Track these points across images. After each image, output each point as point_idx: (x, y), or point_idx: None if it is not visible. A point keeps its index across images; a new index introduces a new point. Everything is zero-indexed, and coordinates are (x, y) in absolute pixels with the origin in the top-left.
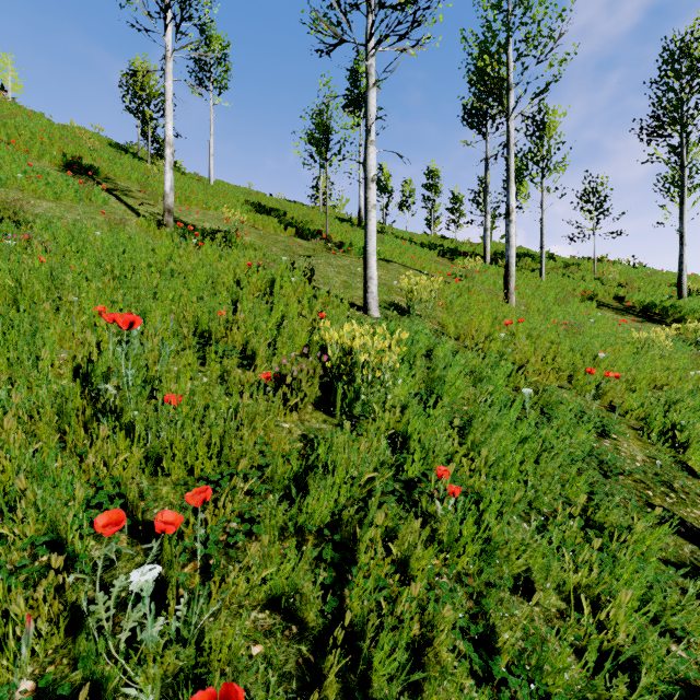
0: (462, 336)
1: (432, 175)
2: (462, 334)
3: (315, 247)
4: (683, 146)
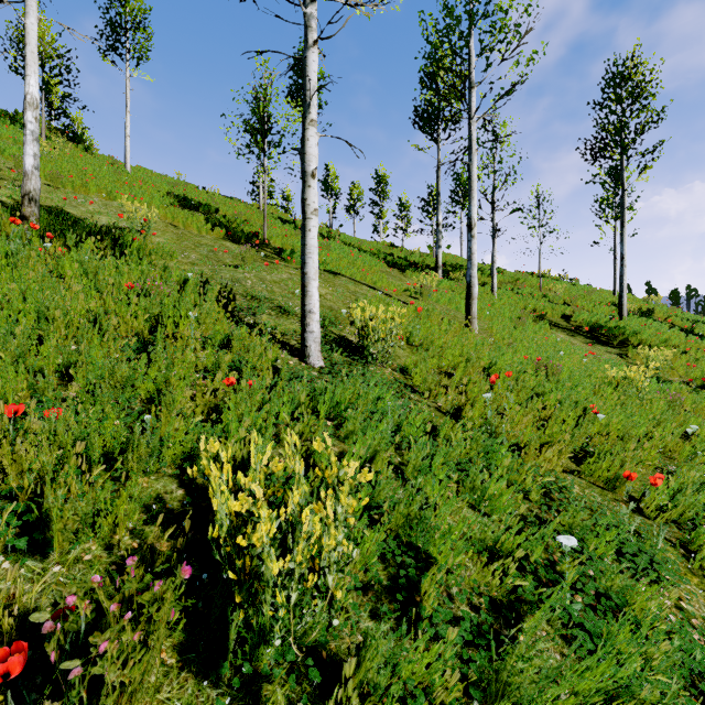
0: (433, 392)
1: (381, 180)
2: (433, 389)
3: (245, 256)
4: (623, 169)
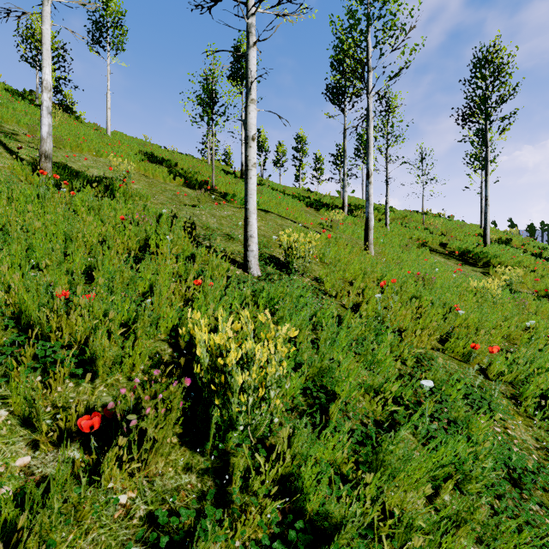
0: (339, 294)
1: (300, 140)
2: (339, 292)
3: (200, 198)
4: (487, 130)
